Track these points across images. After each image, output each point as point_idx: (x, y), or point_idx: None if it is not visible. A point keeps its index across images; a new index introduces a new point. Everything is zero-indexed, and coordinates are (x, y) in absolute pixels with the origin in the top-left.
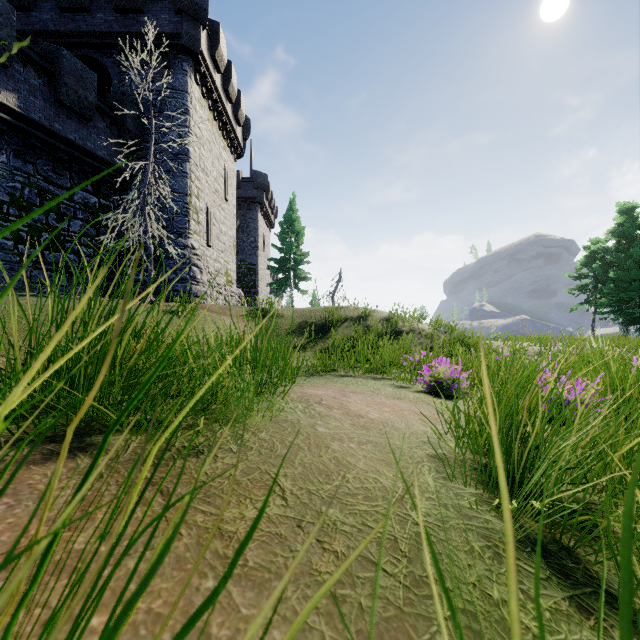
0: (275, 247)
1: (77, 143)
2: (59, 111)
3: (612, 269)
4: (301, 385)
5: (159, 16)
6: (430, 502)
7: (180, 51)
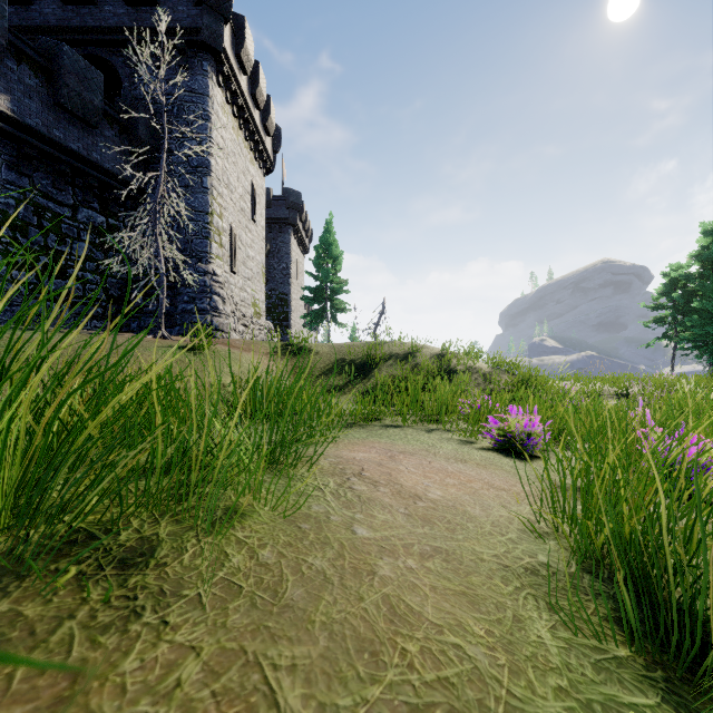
0: (310, 274)
1: (81, 153)
2: (59, 116)
3: (696, 298)
4: (336, 443)
5: (176, 8)
6: (563, 702)
7: (200, 49)
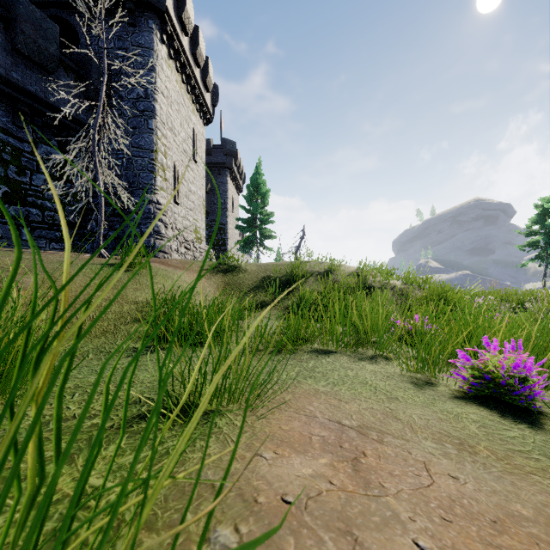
0: (243, 208)
1: (38, 95)
2: (17, 61)
3: None
4: (252, 409)
5: None
6: None
7: (146, 8)
